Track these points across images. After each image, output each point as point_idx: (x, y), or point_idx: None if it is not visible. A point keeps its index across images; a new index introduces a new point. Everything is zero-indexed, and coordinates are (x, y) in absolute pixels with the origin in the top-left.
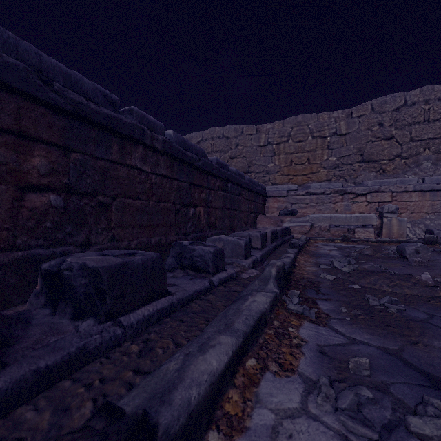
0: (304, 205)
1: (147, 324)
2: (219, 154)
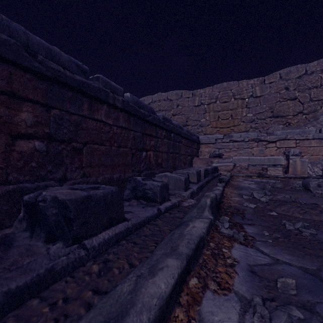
0: (228, 150)
1: (107, 246)
2: (164, 112)
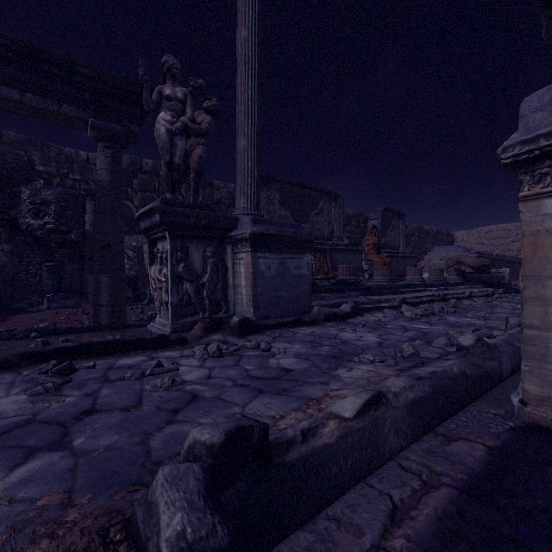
0: None
1: None
2: (503, 240)
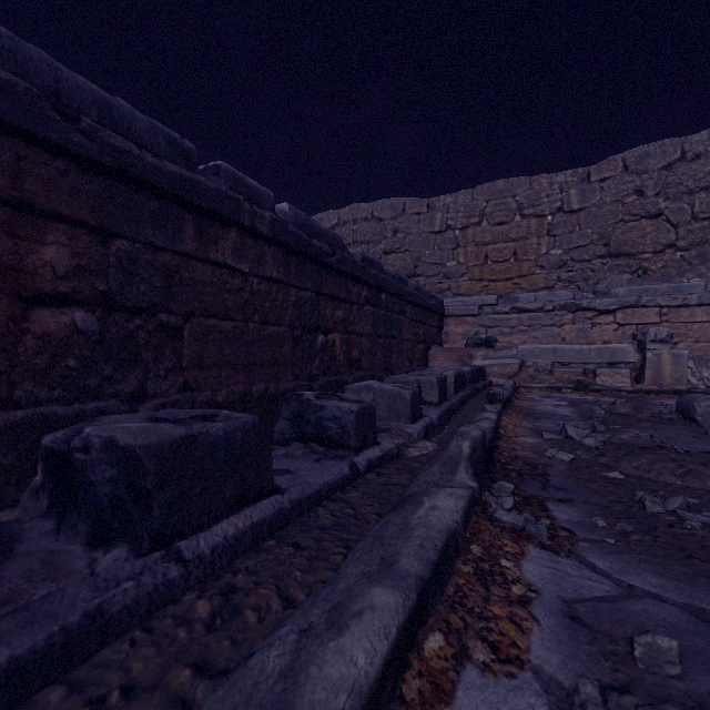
0: (509, 330)
1: (231, 553)
2: (366, 247)
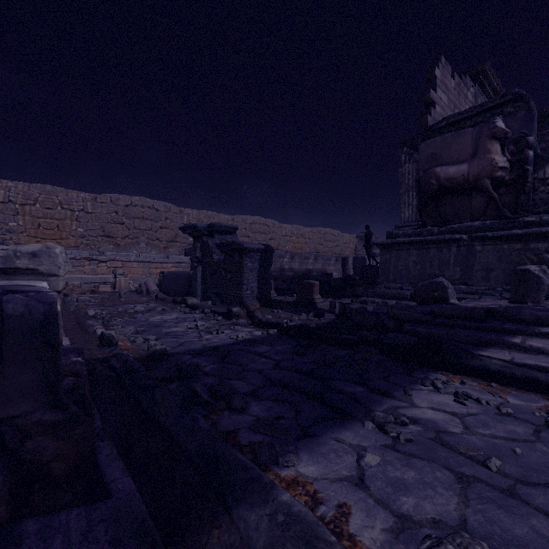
0: None
1: None
2: None
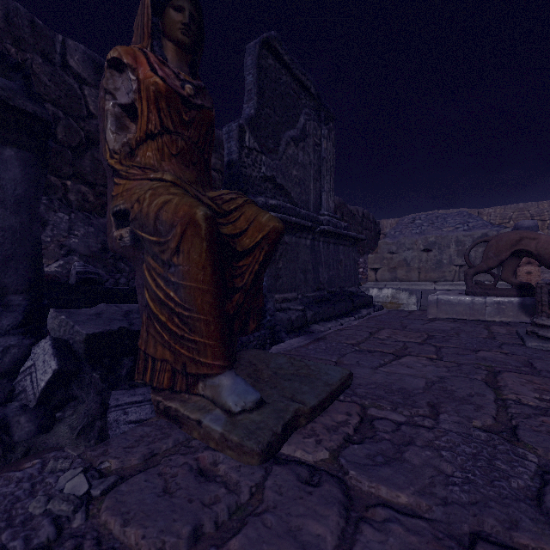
0: None
1: None
2: None
